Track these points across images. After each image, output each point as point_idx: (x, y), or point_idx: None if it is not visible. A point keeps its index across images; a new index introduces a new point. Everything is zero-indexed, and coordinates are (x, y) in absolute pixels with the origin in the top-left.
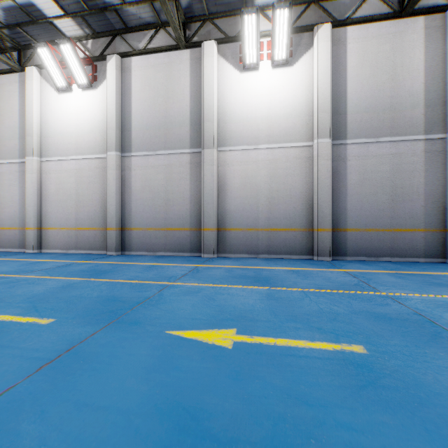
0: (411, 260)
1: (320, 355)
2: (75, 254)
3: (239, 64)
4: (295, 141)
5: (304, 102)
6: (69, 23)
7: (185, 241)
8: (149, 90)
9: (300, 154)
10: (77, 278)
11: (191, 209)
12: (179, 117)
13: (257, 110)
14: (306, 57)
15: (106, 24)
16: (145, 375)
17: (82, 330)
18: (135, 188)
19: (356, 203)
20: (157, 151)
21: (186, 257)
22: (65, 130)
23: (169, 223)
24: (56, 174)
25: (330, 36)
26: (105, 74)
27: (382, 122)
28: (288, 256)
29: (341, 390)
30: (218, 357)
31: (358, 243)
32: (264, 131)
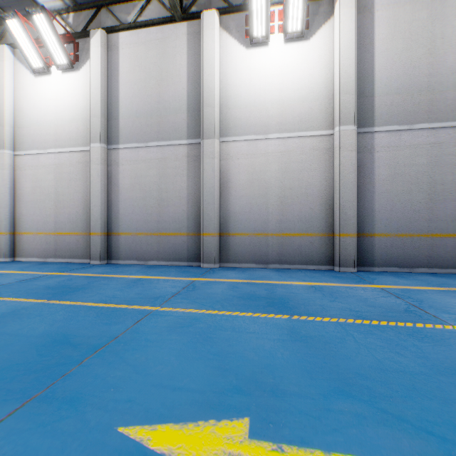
0: (453, 271)
1: None
2: (53, 263)
3: (245, 39)
4: (311, 129)
5: (322, 83)
6: None
7: (182, 248)
8: (139, 71)
9: (318, 144)
10: (33, 299)
11: (188, 211)
12: (174, 103)
13: (267, 93)
14: (326, 29)
15: None
16: None
17: None
18: (123, 186)
19: (386, 203)
20: (148, 142)
21: (182, 267)
22: (43, 119)
23: (162, 227)
24: (32, 170)
25: (354, 2)
26: (88, 53)
27: (417, 105)
28: (304, 266)
29: None
30: None
31: (388, 251)
32: (275, 118)
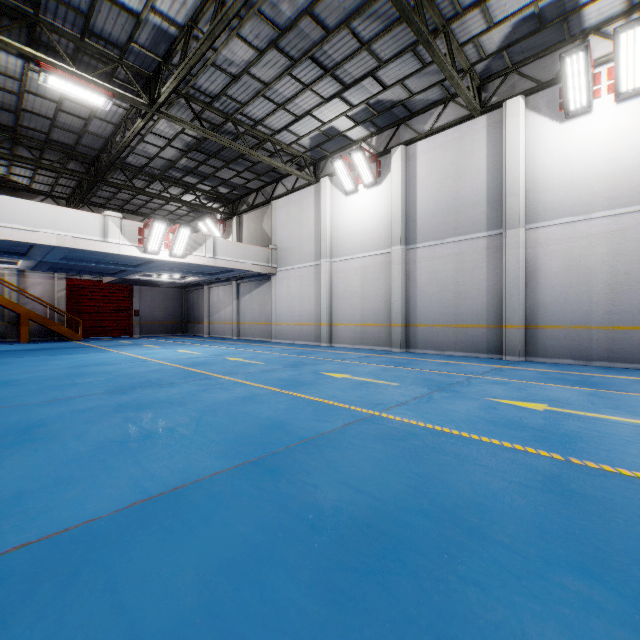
0: None
1: (628, 424)
2: (362, 349)
3: (559, 113)
4: None
5: None
6: (358, 129)
7: (481, 340)
8: (436, 174)
9: None
10: (386, 365)
11: (488, 303)
12: (472, 197)
13: (589, 167)
14: None
15: (391, 118)
16: (480, 409)
17: (423, 390)
18: (420, 282)
19: None
20: (445, 239)
21: (482, 358)
22: (352, 230)
23: (459, 319)
24: (344, 273)
25: None
26: (389, 168)
27: None
28: None
29: (633, 434)
30: (530, 411)
31: None
32: (601, 194)
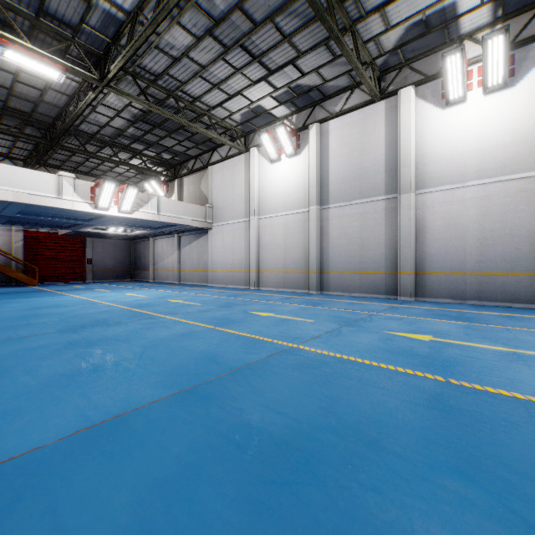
0: None
1: (494, 350)
2: (284, 292)
3: (441, 101)
4: (517, 172)
5: (531, 125)
6: (281, 108)
7: (380, 284)
8: (345, 147)
9: (525, 186)
10: (304, 305)
11: (386, 253)
12: (374, 167)
13: (464, 145)
14: None
15: (308, 100)
16: (379, 340)
17: (333, 325)
18: (332, 236)
19: None
20: (352, 201)
21: (381, 298)
22: (276, 192)
23: (363, 267)
24: (269, 228)
25: None
26: (306, 141)
27: None
28: (507, 304)
29: (498, 359)
30: (419, 342)
31: None
32: (474, 167)
